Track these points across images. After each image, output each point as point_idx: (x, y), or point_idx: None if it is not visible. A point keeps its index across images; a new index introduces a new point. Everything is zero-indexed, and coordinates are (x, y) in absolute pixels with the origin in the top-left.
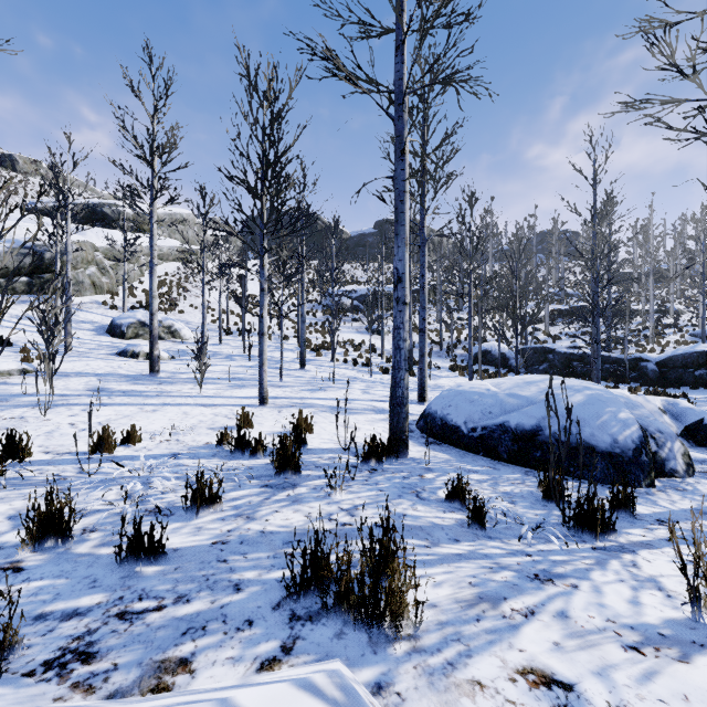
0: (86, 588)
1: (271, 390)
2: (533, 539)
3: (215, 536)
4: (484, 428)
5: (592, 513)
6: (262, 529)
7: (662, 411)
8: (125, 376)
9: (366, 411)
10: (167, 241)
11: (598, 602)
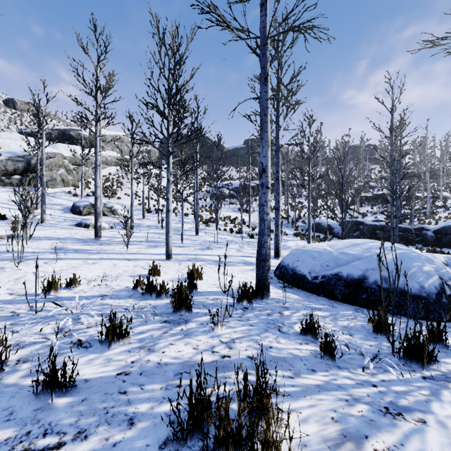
0: (2, 421)
1: (175, 249)
2: (373, 369)
3: (121, 367)
4: (323, 276)
5: (418, 347)
6: (158, 361)
7: (445, 264)
8: (78, 239)
9: (239, 264)
10: (110, 153)
11: (450, 442)
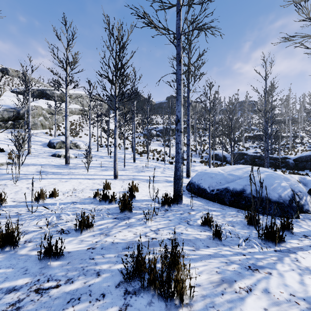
0: (21, 274)
1: (119, 172)
2: (244, 246)
3: (89, 245)
4: (217, 189)
5: (273, 232)
6: (112, 241)
7: (298, 182)
8: (54, 165)
9: (162, 181)
10: (74, 105)
11: (283, 283)
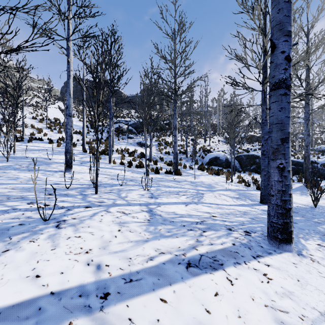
0: None
1: None
2: None
3: None
4: None
5: None
6: None
7: None
8: None
9: None
10: None
11: None
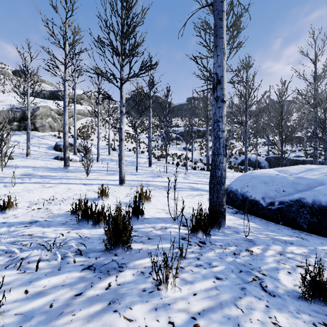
0: None
1: (129, 176)
2: None
3: None
4: (281, 202)
5: None
6: None
7: None
8: (50, 168)
9: (186, 189)
10: (87, 107)
11: None
